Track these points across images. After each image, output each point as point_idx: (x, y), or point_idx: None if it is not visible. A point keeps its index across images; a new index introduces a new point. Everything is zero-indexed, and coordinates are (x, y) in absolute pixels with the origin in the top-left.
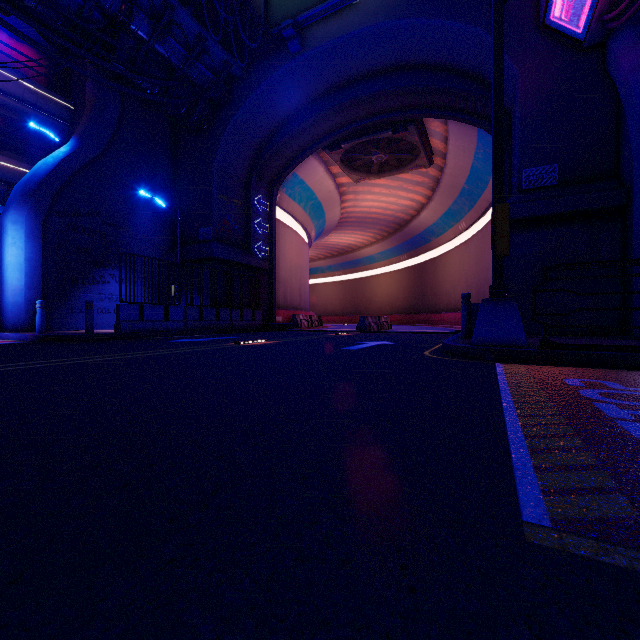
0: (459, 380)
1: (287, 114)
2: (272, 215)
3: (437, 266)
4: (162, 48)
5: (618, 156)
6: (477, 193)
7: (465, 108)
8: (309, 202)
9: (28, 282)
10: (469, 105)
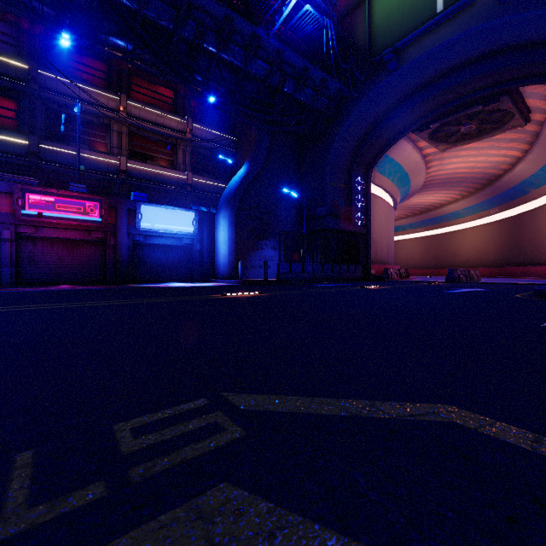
0: (538, 306)
1: (383, 113)
2: (367, 191)
3: (537, 217)
4: (299, 95)
5: None
6: None
7: None
8: (396, 174)
9: (229, 251)
10: None
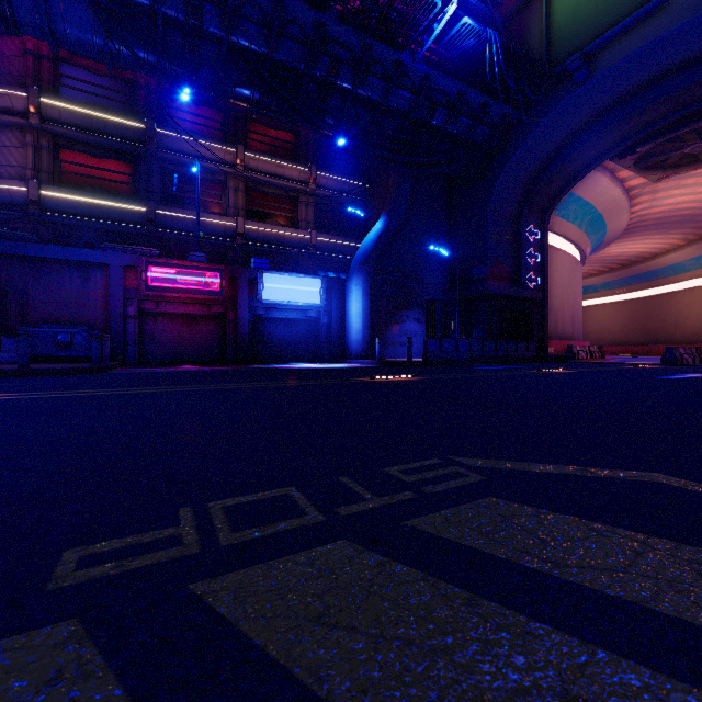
0: None
1: (566, 139)
2: (543, 243)
3: None
4: (452, 128)
5: None
6: None
7: None
8: (585, 217)
9: (363, 325)
10: None
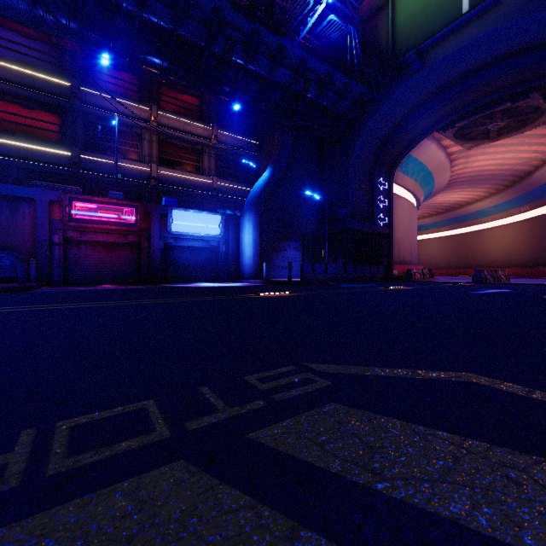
0: None
1: (406, 114)
2: (390, 191)
3: None
4: (322, 100)
5: None
6: None
7: None
8: (420, 174)
9: (254, 252)
10: None
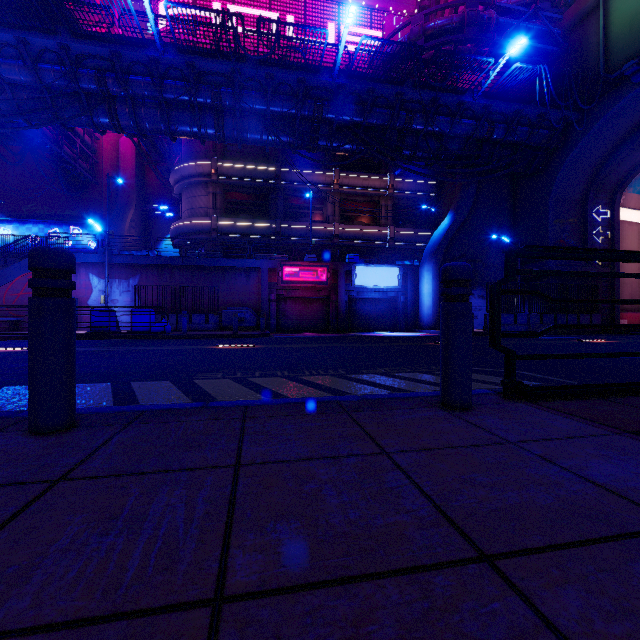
0: None
1: (632, 127)
2: (613, 221)
3: None
4: (511, 137)
5: None
6: None
7: None
8: None
9: (433, 302)
10: None
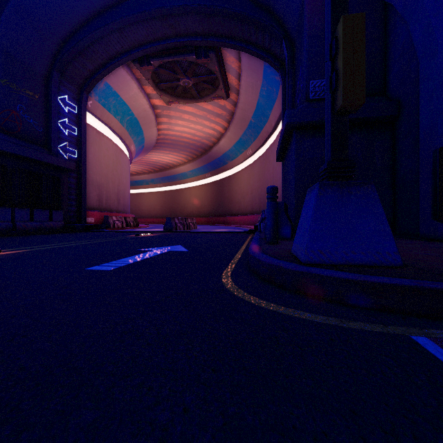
0: None
1: (90, 11)
2: (81, 118)
3: (231, 182)
4: None
5: (385, 76)
6: (260, 126)
7: (256, 41)
8: (126, 117)
9: None
10: (259, 38)
